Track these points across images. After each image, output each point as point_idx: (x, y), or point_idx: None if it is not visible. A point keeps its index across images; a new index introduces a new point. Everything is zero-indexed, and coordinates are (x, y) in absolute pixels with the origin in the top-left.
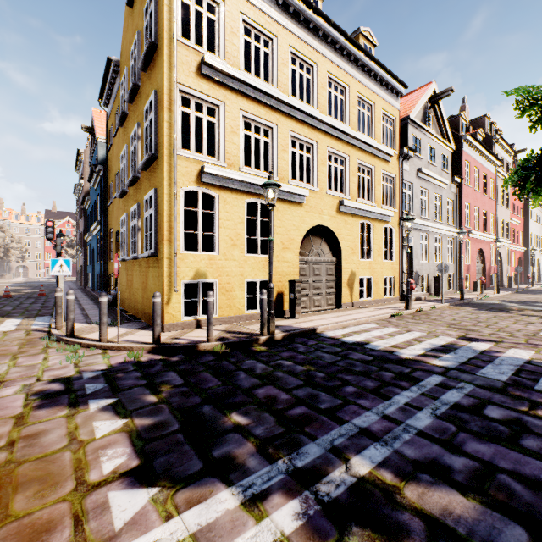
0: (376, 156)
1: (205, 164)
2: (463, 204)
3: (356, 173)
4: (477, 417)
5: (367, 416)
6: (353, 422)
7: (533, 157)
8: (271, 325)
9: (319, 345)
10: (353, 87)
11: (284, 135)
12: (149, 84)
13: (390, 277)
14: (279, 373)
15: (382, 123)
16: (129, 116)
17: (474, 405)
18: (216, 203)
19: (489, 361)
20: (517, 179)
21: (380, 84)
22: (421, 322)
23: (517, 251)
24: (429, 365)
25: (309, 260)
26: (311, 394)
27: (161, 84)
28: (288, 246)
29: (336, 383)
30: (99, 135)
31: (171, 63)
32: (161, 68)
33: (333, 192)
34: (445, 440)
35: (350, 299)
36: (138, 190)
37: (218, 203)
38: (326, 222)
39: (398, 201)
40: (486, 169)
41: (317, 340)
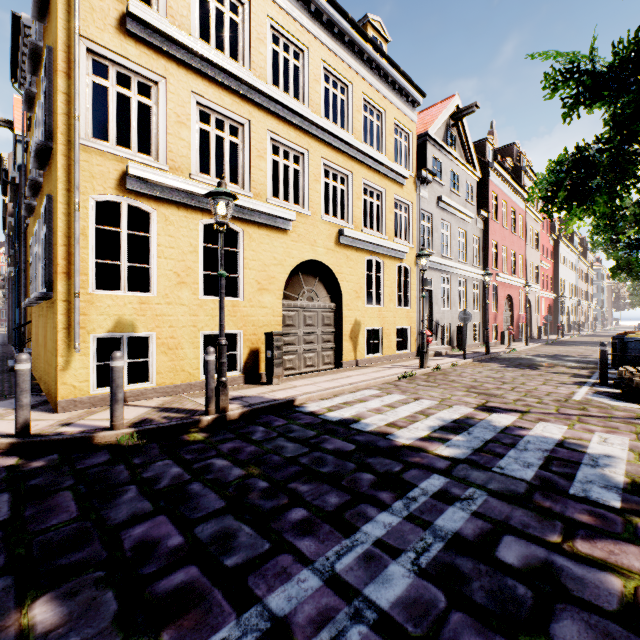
0: (387, 176)
1: (130, 163)
2: (490, 242)
3: (361, 195)
4: (485, 565)
5: (302, 581)
6: (269, 601)
7: (568, 158)
8: (222, 399)
9: (288, 426)
10: (358, 86)
11: (260, 135)
12: (47, 40)
13: (406, 327)
14: (196, 486)
15: (395, 137)
16: (36, 95)
17: (483, 536)
18: (152, 222)
19: (512, 444)
20: (546, 188)
21: (393, 88)
22: (435, 385)
23: (547, 298)
24: (431, 456)
25: (298, 305)
26: (225, 531)
27: (54, 35)
28: (266, 287)
29: (280, 501)
30: (19, 130)
31: (71, 6)
32: (54, 10)
33: (330, 218)
34: (423, 639)
35: (353, 356)
36: (41, 201)
37: (156, 222)
38: (321, 256)
39: (415, 235)
40: (515, 204)
41: (288, 419)
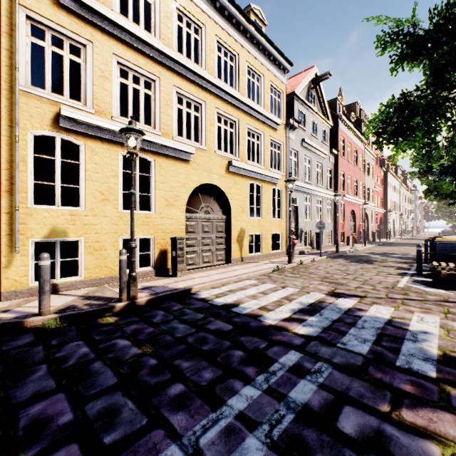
0: (265, 123)
1: (61, 106)
2: (339, 172)
3: (245, 136)
4: (327, 436)
5: None
6: None
7: (394, 102)
8: (132, 289)
9: (183, 310)
10: (243, 56)
11: (168, 89)
12: None
13: (278, 233)
14: (97, 365)
15: (271, 94)
16: None
17: (327, 407)
18: (81, 153)
19: (353, 323)
20: (378, 125)
21: (269, 58)
22: (298, 276)
23: (379, 213)
24: (290, 334)
25: (198, 217)
26: (111, 407)
27: None
28: (173, 203)
29: (164, 377)
30: None
31: None
32: None
33: (222, 152)
34: None
35: (239, 254)
36: None
37: (84, 153)
38: (215, 181)
39: (285, 166)
40: (357, 145)
41: (184, 304)
